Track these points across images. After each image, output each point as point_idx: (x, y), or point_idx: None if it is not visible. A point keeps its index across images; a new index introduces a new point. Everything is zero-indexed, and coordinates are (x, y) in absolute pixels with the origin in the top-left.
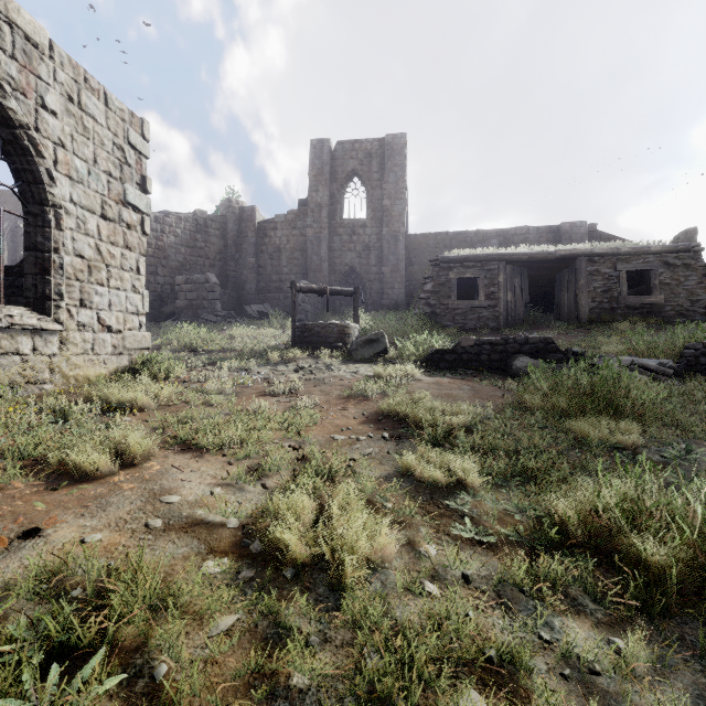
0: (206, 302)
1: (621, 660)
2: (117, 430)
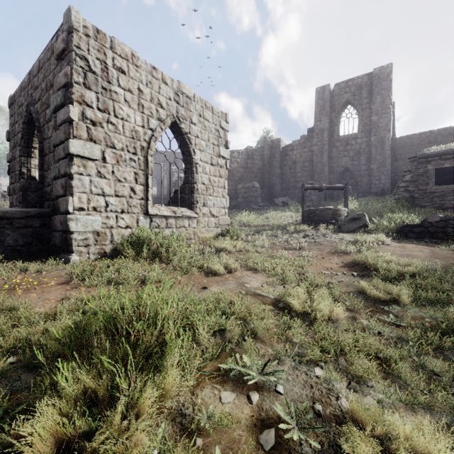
0: (253, 198)
1: (452, 371)
2: (223, 259)
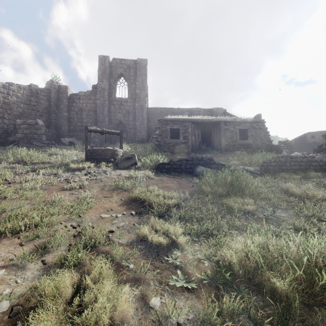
0: (36, 135)
1: None
2: None
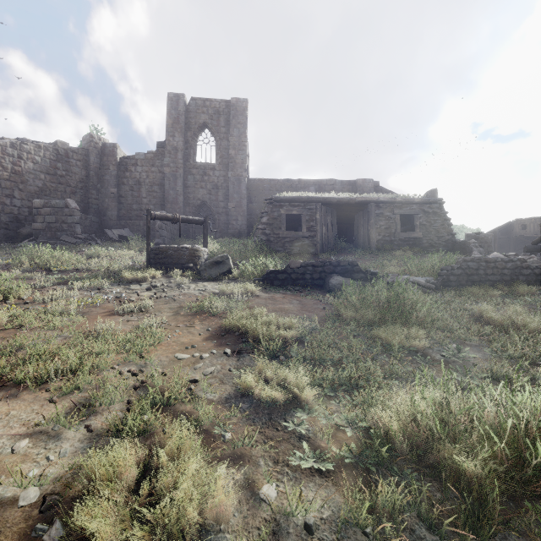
0: (66, 225)
1: None
2: None
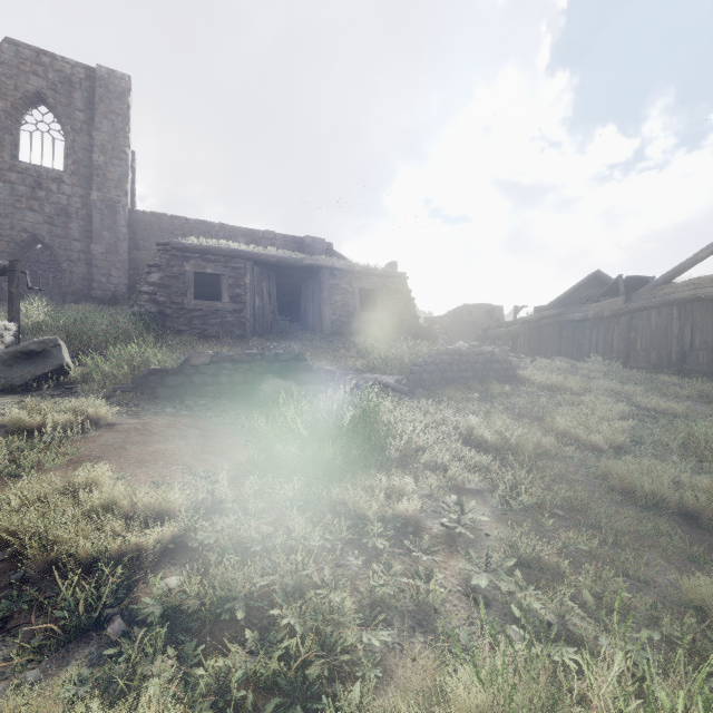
0: None
1: None
2: None
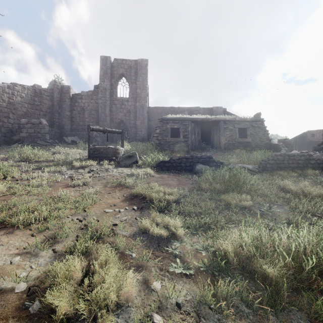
0: (40, 134)
1: None
2: None
